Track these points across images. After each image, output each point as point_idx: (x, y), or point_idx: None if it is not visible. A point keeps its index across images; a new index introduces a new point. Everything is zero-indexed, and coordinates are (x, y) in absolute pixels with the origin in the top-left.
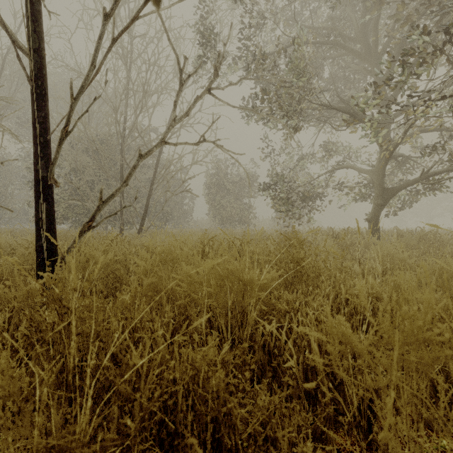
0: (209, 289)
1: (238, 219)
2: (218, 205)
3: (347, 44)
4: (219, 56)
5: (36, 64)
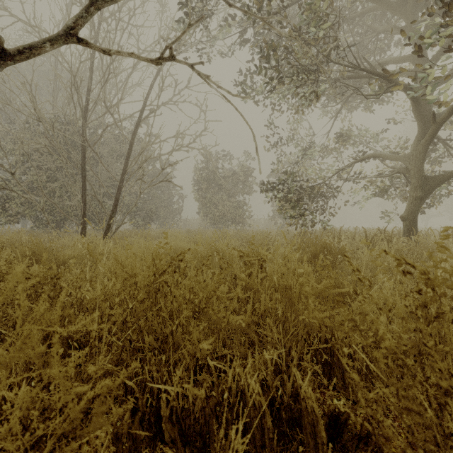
0: None
1: (231, 218)
2: (209, 202)
3: None
4: None
5: None
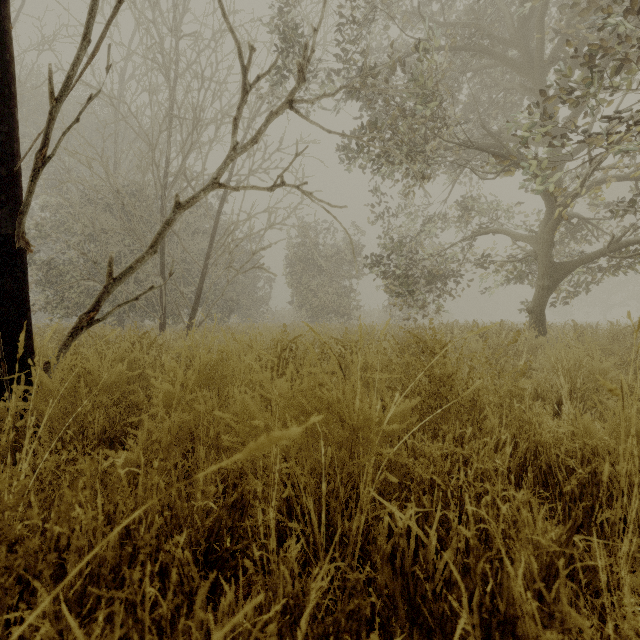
0: (284, 443)
1: (334, 310)
2: (305, 289)
3: (497, 48)
4: (307, 48)
5: None
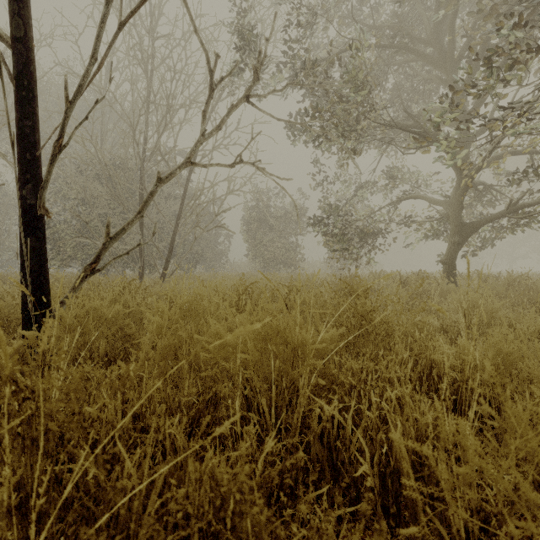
0: (245, 357)
1: (283, 261)
2: (259, 244)
3: (416, 46)
4: (260, 54)
5: (21, 57)
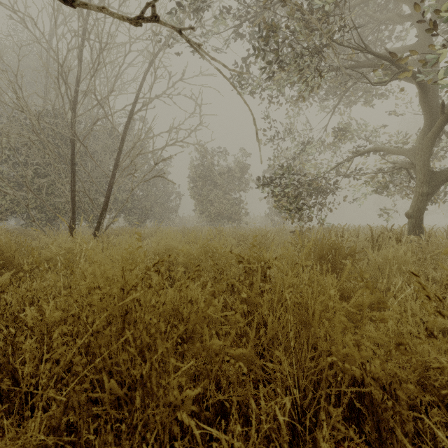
0: None
1: (227, 216)
2: (205, 200)
3: None
4: None
5: None
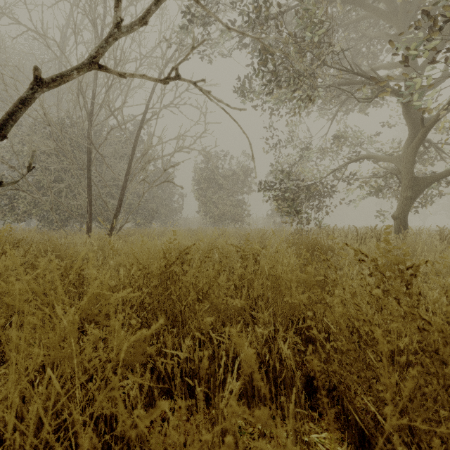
0: None
1: (230, 217)
2: (209, 201)
3: None
4: None
5: None
